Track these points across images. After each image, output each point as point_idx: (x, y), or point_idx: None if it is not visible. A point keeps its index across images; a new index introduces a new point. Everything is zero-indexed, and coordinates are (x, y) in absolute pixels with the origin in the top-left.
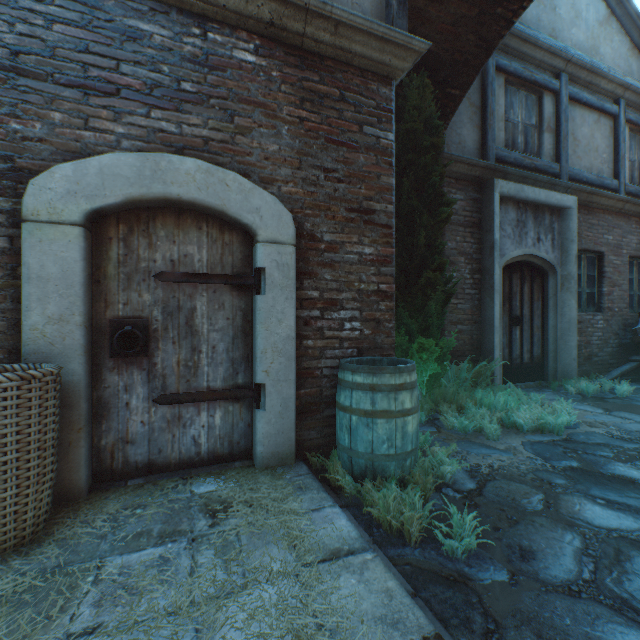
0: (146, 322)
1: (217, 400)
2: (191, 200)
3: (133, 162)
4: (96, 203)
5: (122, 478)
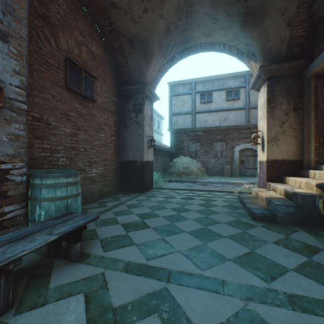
0: (243, 160)
1: (251, 169)
2: (248, 148)
3: (243, 145)
4: (240, 149)
5: (241, 176)
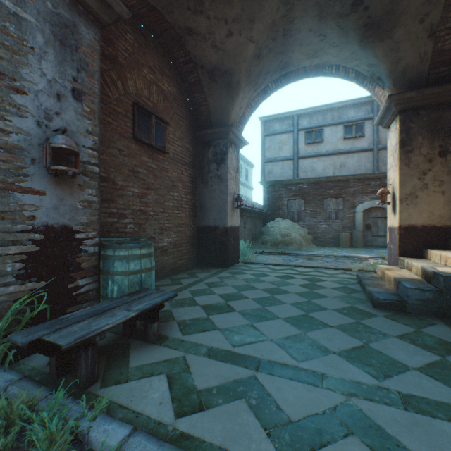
0: (370, 224)
1: (381, 237)
2: (377, 206)
3: (369, 203)
4: (364, 209)
5: (366, 247)
